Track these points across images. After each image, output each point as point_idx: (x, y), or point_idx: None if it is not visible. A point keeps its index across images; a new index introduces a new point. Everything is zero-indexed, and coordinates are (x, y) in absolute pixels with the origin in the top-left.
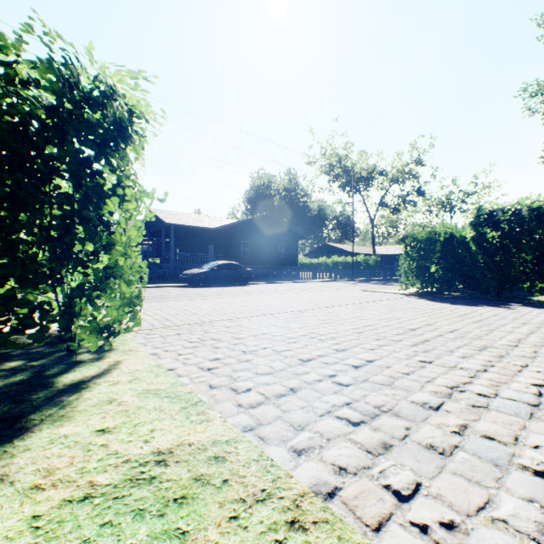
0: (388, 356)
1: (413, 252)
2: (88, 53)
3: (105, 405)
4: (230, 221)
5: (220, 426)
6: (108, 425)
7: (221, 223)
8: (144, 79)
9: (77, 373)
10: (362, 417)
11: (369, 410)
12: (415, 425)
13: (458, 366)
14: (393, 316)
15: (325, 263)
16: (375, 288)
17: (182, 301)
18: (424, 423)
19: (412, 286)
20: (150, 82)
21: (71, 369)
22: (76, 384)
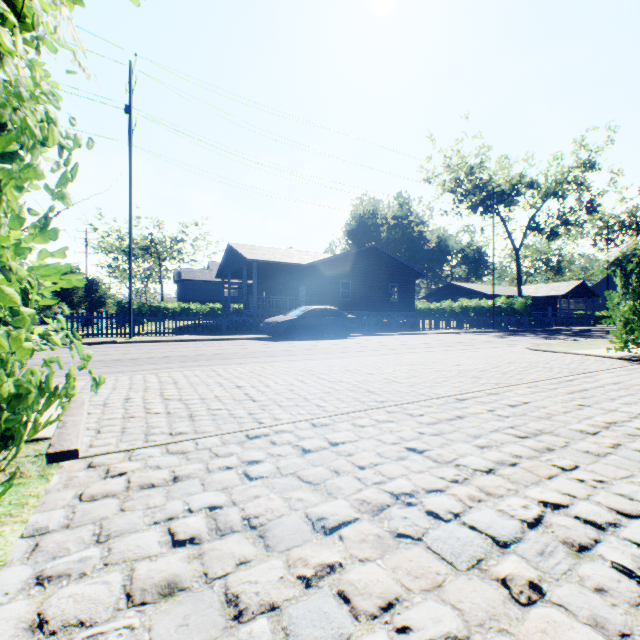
0: None
1: None
2: None
3: None
4: (326, 256)
5: None
6: None
7: (314, 259)
8: None
9: None
10: None
11: None
12: None
13: None
14: None
15: (449, 308)
16: (550, 345)
17: (246, 365)
18: None
19: (637, 345)
20: None
21: None
22: None
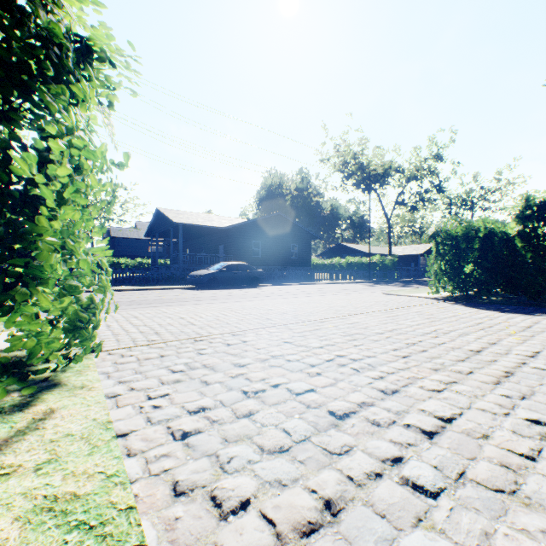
0: (472, 408)
1: (446, 251)
2: None
3: None
4: (241, 220)
5: None
6: None
7: (231, 223)
8: None
9: None
10: None
11: None
12: None
13: None
14: (437, 329)
15: (338, 263)
16: (398, 291)
17: (182, 306)
18: None
19: (444, 290)
20: None
21: None
22: None
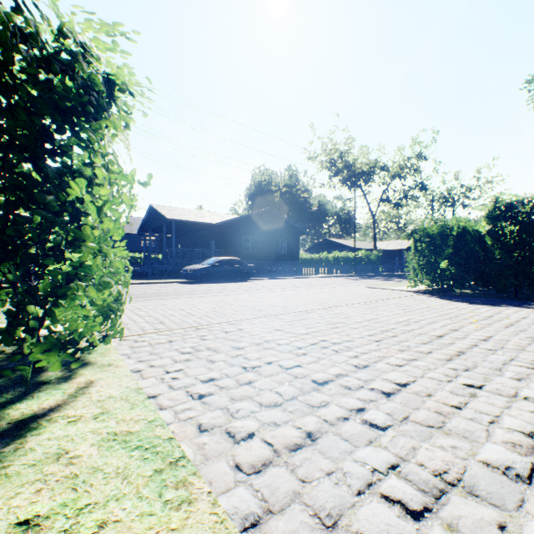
0: (424, 377)
1: (423, 248)
2: (53, 2)
3: (49, 465)
4: (231, 216)
5: (207, 516)
6: (38, 510)
7: (222, 219)
8: (123, 36)
9: (33, 402)
10: (423, 499)
11: (429, 483)
12: (512, 520)
13: (520, 395)
14: (410, 318)
15: (326, 258)
16: (380, 285)
17: (180, 299)
18: (525, 515)
19: (422, 283)
20: (129, 40)
21: (29, 394)
22: (25, 422)
